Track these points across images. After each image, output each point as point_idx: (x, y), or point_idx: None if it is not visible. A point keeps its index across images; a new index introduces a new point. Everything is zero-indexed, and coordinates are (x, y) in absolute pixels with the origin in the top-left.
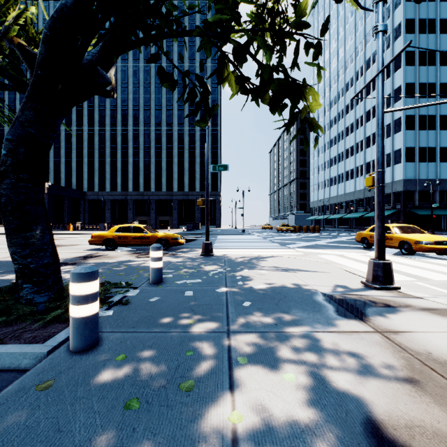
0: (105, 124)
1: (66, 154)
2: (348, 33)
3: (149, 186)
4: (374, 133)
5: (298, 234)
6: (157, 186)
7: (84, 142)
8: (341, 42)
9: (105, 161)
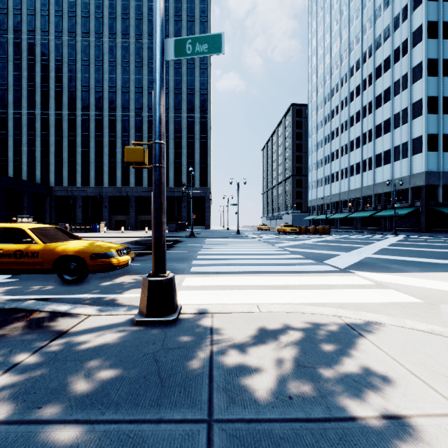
0: (75, 108)
1: (29, 142)
2: (353, 11)
3: (128, 181)
4: (385, 121)
5: (308, 236)
6: (137, 181)
7: (51, 128)
8: (344, 22)
9: (76, 151)
